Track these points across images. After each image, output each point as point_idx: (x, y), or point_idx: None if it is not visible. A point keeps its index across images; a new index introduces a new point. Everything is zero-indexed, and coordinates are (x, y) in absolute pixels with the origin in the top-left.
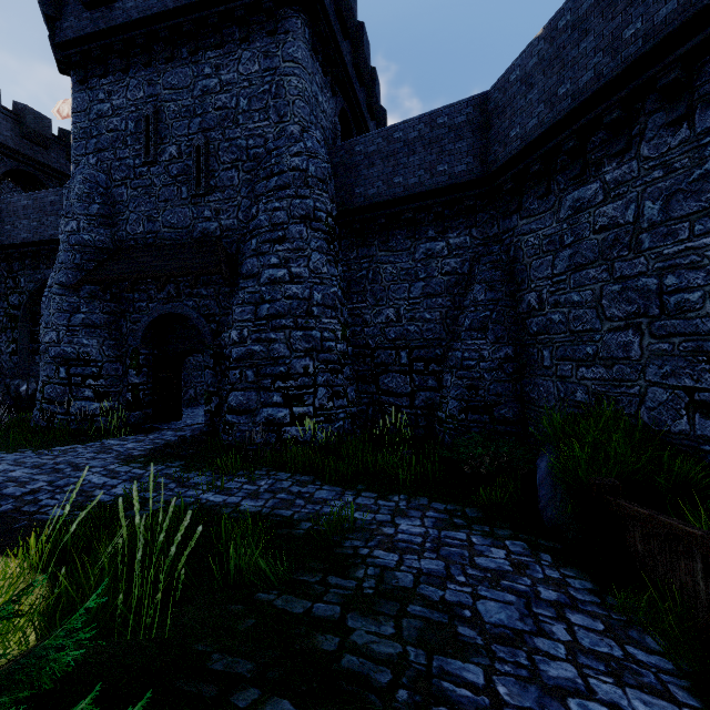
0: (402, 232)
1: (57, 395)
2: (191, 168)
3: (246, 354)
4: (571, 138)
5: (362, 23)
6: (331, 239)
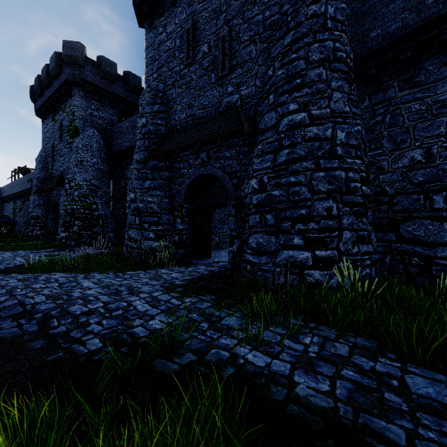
0: (434, 61)
1: (135, 236)
2: (218, 56)
3: (266, 199)
4: None
5: None
6: (349, 80)
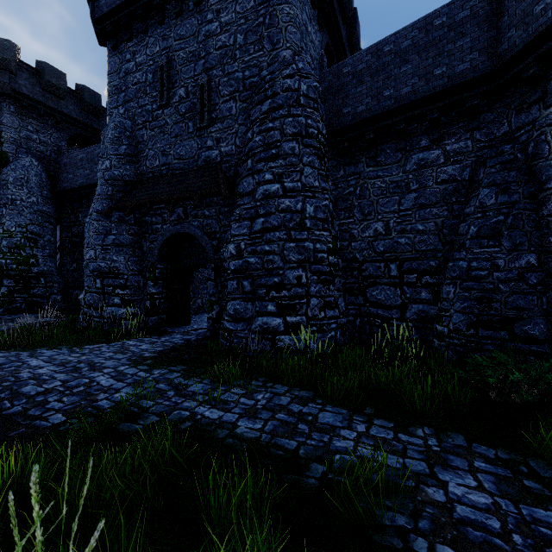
0: (391, 145)
1: (94, 302)
2: (196, 105)
3: (243, 266)
4: None
5: None
6: (321, 155)
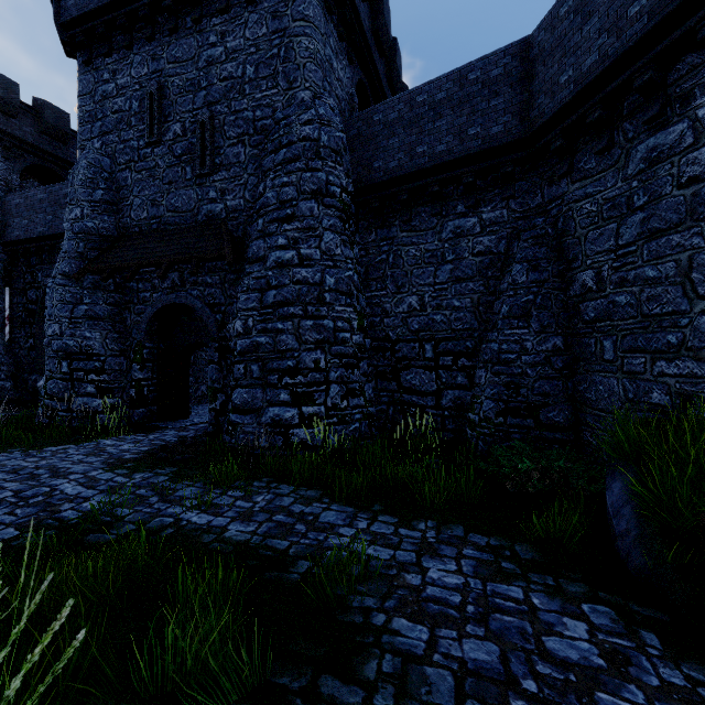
0: (426, 209)
1: (59, 391)
2: (195, 146)
3: (251, 346)
4: (647, 68)
5: None
6: (346, 217)
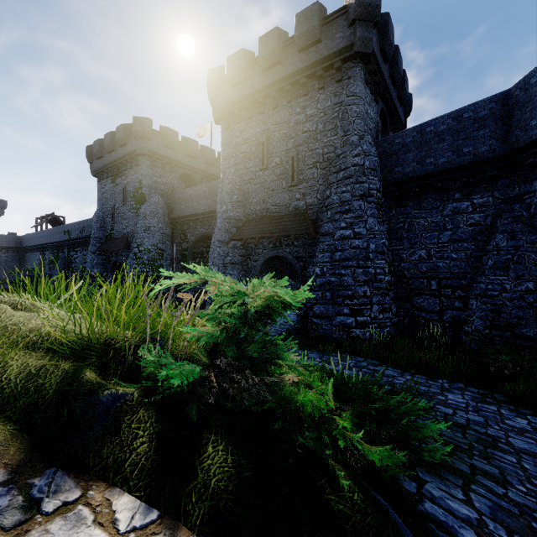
0: (432, 196)
1: None
2: (288, 169)
3: (326, 282)
4: None
5: (396, 46)
6: (379, 206)
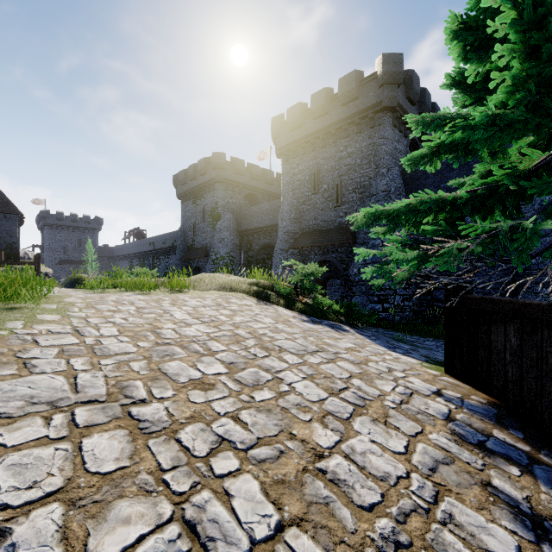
0: None
1: None
2: (333, 194)
3: (361, 279)
4: None
5: (424, 88)
6: None
